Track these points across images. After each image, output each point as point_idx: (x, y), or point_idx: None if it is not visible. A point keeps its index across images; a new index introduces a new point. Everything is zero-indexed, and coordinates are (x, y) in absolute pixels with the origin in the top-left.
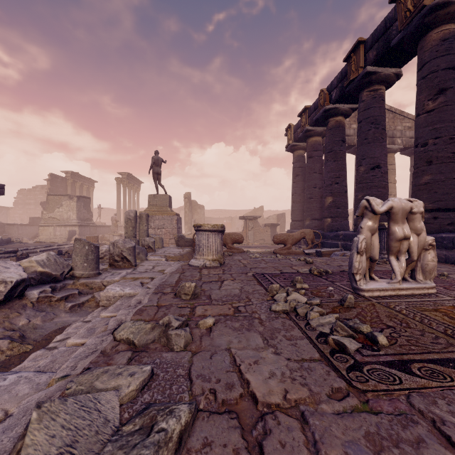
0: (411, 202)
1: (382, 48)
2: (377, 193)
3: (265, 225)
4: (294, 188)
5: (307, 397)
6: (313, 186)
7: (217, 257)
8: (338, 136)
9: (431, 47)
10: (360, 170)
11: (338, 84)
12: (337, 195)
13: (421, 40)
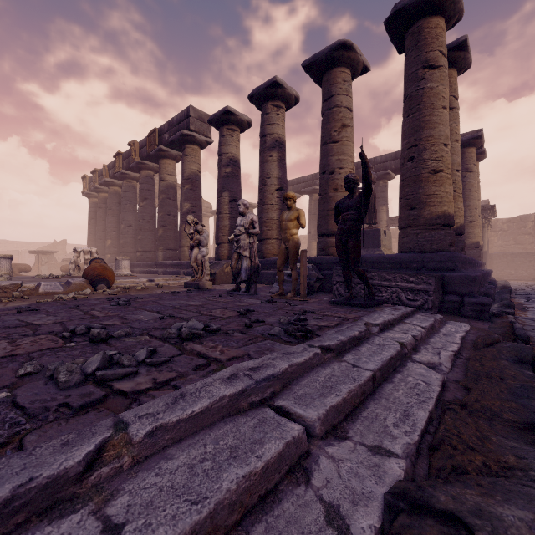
0: (90, 249)
1: (128, 165)
2: (130, 241)
3: (63, 259)
4: (90, 229)
5: (35, 280)
6: (103, 230)
7: (8, 272)
8: (116, 200)
9: (142, 178)
10: (122, 227)
11: (113, 168)
12: (114, 239)
13: (140, 172)
